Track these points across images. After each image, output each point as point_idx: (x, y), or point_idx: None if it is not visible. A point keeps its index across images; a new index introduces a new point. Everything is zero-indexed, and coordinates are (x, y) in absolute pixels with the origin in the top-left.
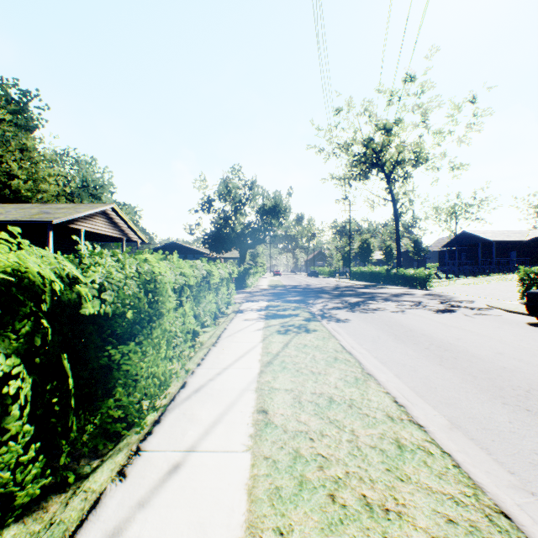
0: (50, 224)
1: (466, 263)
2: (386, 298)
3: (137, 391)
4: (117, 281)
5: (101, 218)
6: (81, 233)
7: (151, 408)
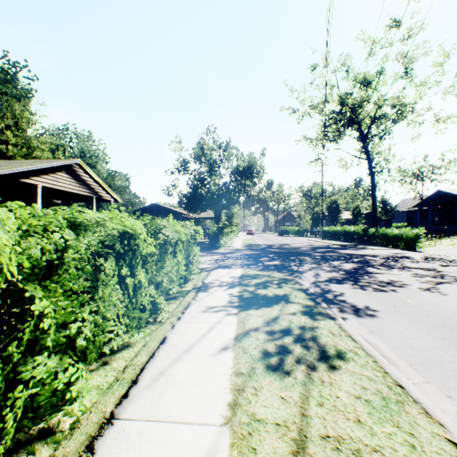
0: None
1: (437, 223)
2: (385, 264)
3: None
4: None
5: (64, 174)
6: (37, 189)
7: None
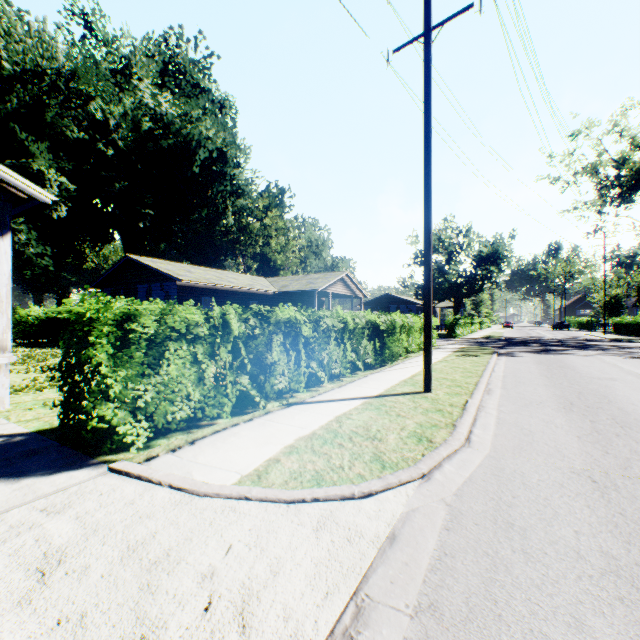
0: (316, 291)
1: None
2: (601, 349)
3: (391, 352)
4: (386, 321)
5: (339, 282)
6: (329, 295)
7: (393, 361)
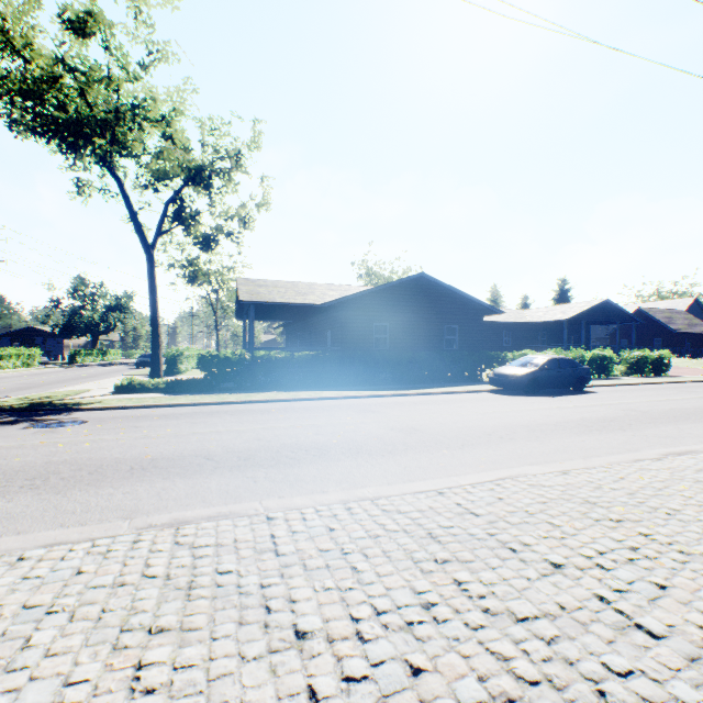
0: None
1: None
2: None
3: None
4: None
5: None
6: None
7: None
